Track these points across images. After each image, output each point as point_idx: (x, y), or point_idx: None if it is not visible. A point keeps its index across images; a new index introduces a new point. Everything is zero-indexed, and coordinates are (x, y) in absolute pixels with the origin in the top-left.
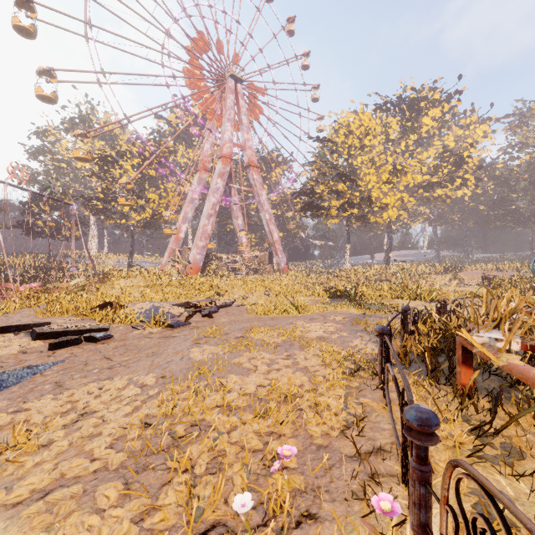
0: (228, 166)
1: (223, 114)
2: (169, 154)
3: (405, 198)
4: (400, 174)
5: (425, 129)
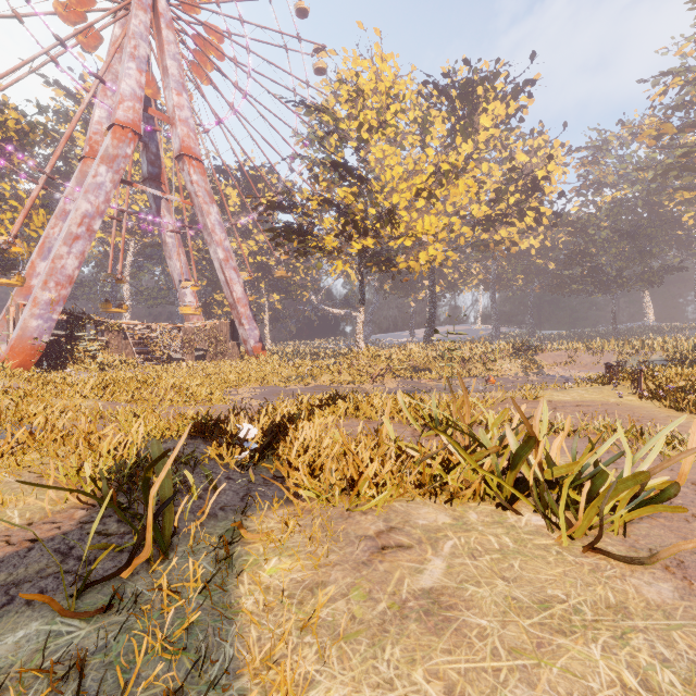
0: (128, 146)
1: (124, 47)
2: (30, 127)
3: (456, 227)
4: (448, 181)
5: (484, 135)
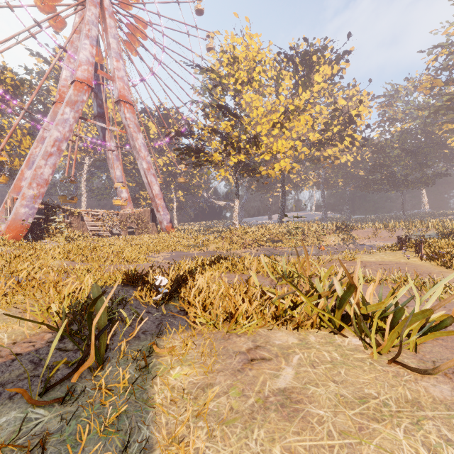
0: (84, 95)
1: (81, 30)
2: (20, 83)
3: (299, 147)
4: (293, 117)
5: (317, 87)
